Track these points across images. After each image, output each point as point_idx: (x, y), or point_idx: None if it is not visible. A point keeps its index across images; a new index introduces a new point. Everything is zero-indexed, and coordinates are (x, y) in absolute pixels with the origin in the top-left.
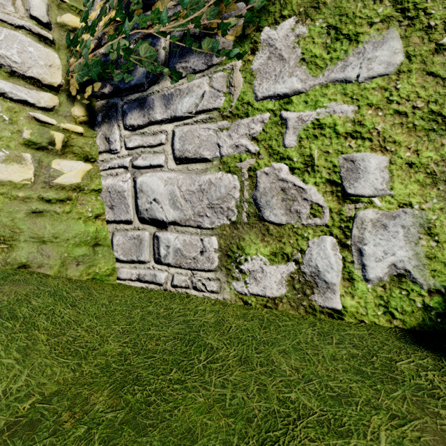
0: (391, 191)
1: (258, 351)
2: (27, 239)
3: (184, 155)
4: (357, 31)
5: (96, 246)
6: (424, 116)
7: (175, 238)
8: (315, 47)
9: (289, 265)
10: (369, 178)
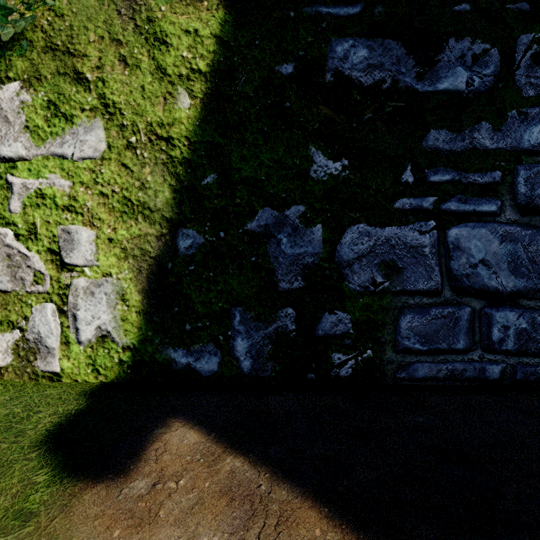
0: (98, 262)
1: None
2: None
3: None
4: (72, 113)
5: None
6: (120, 199)
7: None
8: (38, 117)
9: (15, 333)
10: (82, 250)
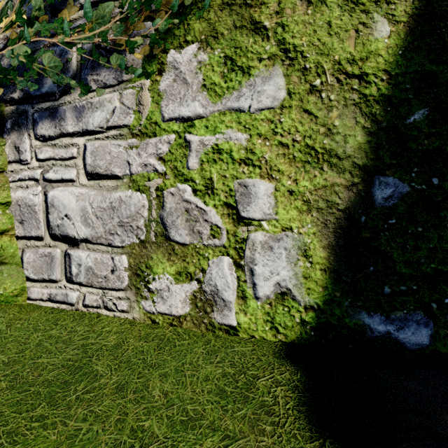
0: (276, 215)
1: (140, 376)
2: None
3: (95, 171)
4: (249, 65)
5: (1, 264)
6: (301, 148)
7: (86, 256)
8: (214, 74)
9: (192, 284)
10: (259, 203)
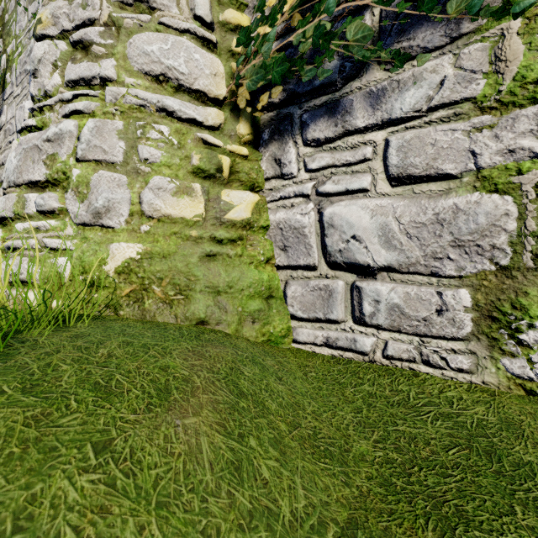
0: None
1: None
2: (202, 289)
3: (406, 173)
4: None
5: (268, 298)
6: None
7: (389, 290)
8: None
9: None
10: None
